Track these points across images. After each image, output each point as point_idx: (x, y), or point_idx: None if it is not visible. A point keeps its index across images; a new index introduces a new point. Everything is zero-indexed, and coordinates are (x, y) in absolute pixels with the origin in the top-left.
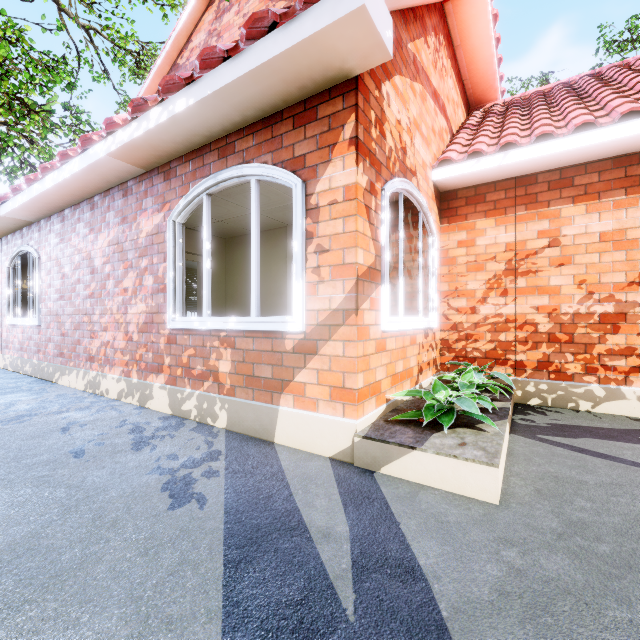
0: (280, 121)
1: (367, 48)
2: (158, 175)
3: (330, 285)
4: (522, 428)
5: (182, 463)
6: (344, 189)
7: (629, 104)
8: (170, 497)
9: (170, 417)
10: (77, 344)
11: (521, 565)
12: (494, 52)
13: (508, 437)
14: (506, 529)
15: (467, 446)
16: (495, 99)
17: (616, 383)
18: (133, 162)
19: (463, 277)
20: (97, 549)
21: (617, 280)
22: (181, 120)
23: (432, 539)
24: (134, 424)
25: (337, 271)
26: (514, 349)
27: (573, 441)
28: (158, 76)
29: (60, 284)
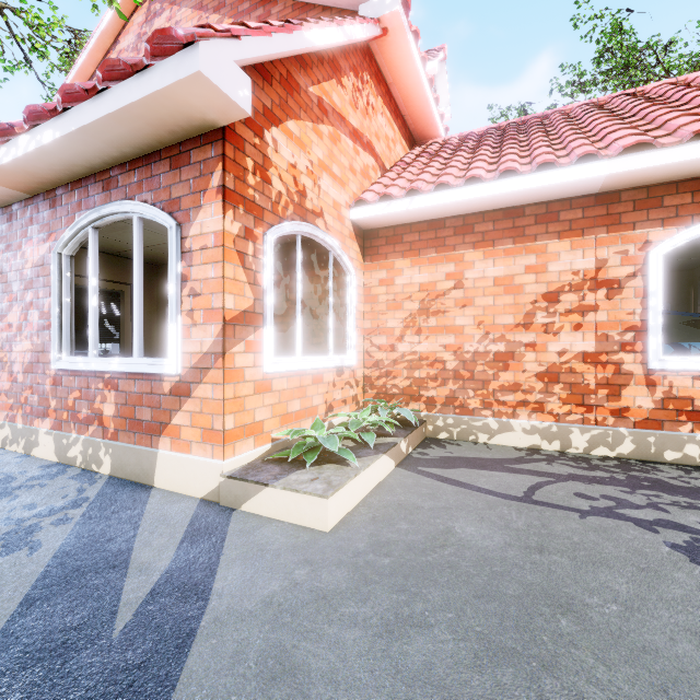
0: (159, 160)
1: (221, 105)
2: (44, 201)
3: (202, 329)
4: (411, 461)
5: (37, 512)
6: (213, 235)
7: (509, 163)
8: (2, 546)
9: (54, 465)
10: None
11: (303, 580)
12: (427, 92)
13: (389, 470)
14: (316, 552)
15: (317, 481)
16: (438, 136)
17: (507, 416)
18: (12, 186)
19: (384, 315)
20: None
21: (507, 322)
22: (52, 151)
23: (242, 565)
24: (6, 474)
25: (207, 315)
26: (426, 386)
27: (446, 471)
28: (80, 77)
29: None
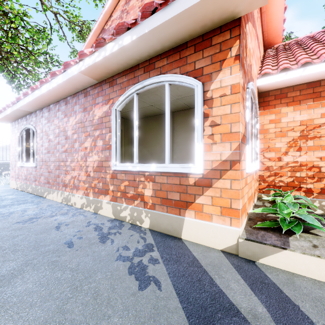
0: (185, 48)
1: None
2: (105, 84)
3: (221, 145)
4: None
5: (133, 253)
6: (231, 87)
7: None
8: (136, 279)
9: (114, 220)
10: (57, 177)
11: None
12: (283, 15)
13: None
14: None
15: (319, 248)
16: (279, 42)
17: None
18: (92, 76)
19: (273, 140)
20: (104, 324)
21: None
22: (125, 49)
23: None
24: (95, 224)
25: (226, 137)
26: (305, 181)
27: None
28: (94, 35)
29: (47, 145)
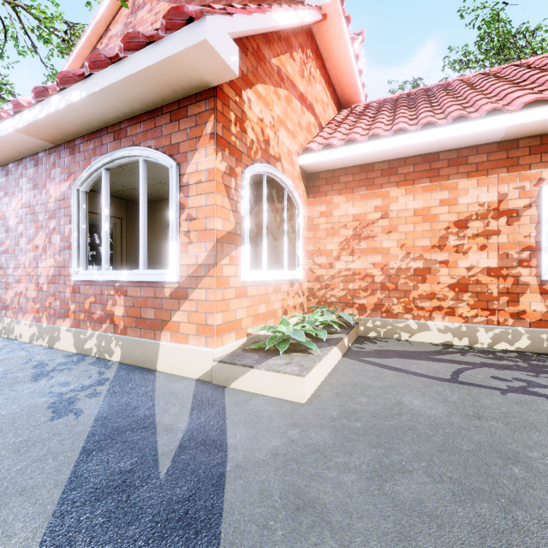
0: (161, 115)
1: (217, 68)
2: (65, 150)
3: (197, 245)
4: (353, 353)
5: (72, 388)
6: (206, 172)
7: (428, 118)
8: (52, 412)
9: (74, 355)
10: None
11: (297, 438)
12: (354, 66)
13: (338, 359)
14: (300, 418)
15: (291, 364)
16: (360, 101)
17: (424, 319)
18: (41, 138)
19: (324, 240)
20: None
21: (425, 244)
22: (78, 108)
23: (245, 427)
24: (39, 361)
25: (202, 235)
26: (359, 295)
27: (383, 360)
28: (79, 57)
29: None
